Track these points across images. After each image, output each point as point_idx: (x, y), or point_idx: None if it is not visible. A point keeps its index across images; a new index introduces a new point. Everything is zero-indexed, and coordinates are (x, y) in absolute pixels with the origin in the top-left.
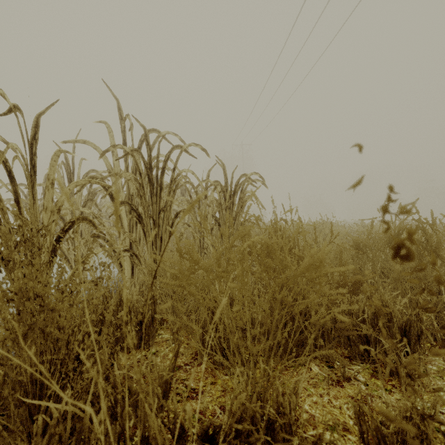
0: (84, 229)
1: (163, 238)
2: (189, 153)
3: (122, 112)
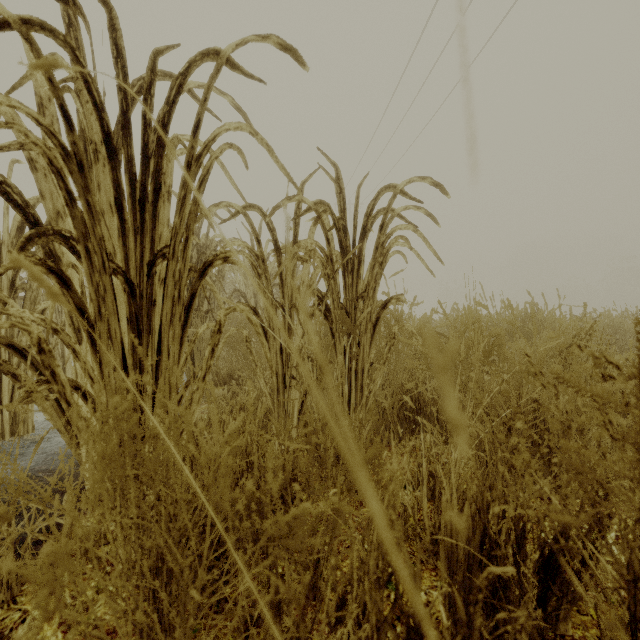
0: None
1: (163, 339)
2: (241, 69)
3: None
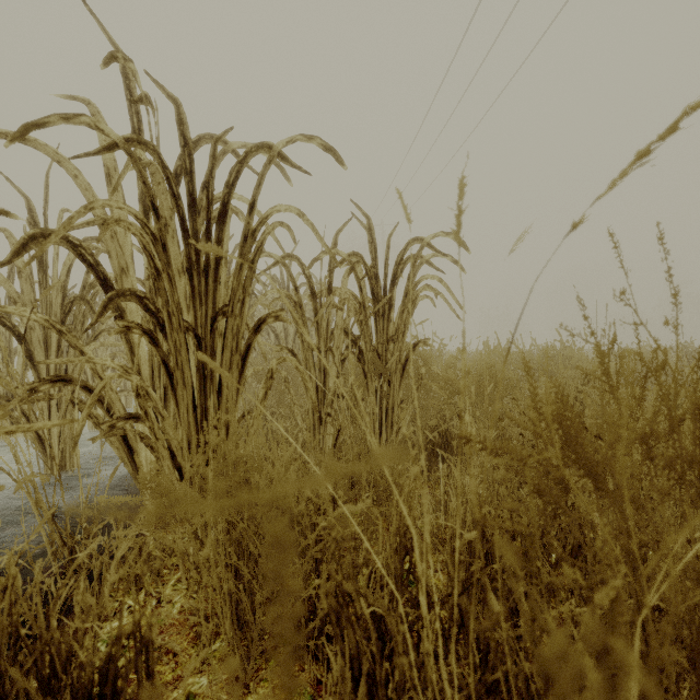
0: (6, 360)
1: (223, 384)
2: (290, 161)
3: (132, 84)
